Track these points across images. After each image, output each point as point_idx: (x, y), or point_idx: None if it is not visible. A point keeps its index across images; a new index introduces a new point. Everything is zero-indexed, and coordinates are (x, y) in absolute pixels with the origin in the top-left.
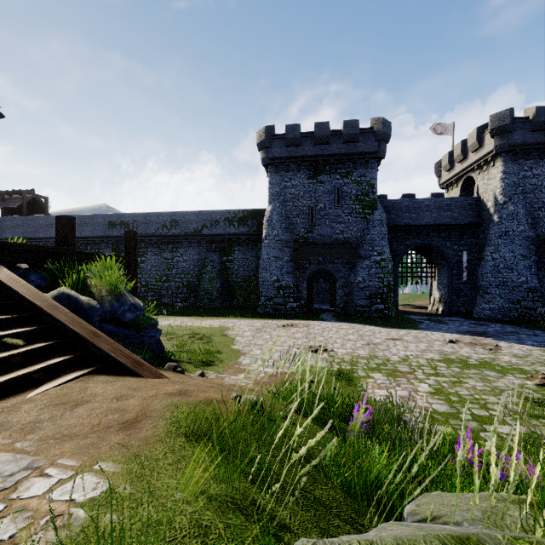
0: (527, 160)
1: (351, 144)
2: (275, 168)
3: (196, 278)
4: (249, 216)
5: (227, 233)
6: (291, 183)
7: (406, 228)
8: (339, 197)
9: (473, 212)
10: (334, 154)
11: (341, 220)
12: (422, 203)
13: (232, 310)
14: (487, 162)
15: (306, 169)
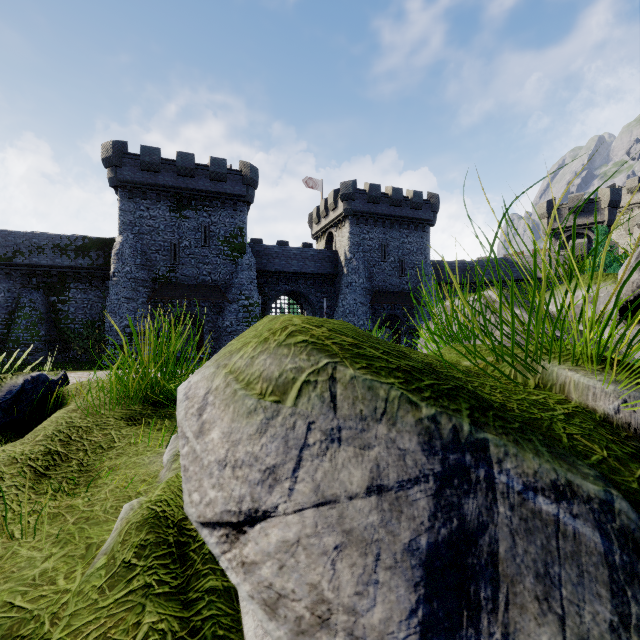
0: (366, 225)
1: (219, 182)
2: (128, 192)
3: (3, 325)
4: (92, 246)
5: (58, 265)
6: (149, 213)
7: (277, 274)
8: (206, 237)
9: (331, 264)
10: (200, 190)
11: (209, 261)
12: (291, 251)
13: (64, 364)
14: (341, 221)
15: (169, 201)
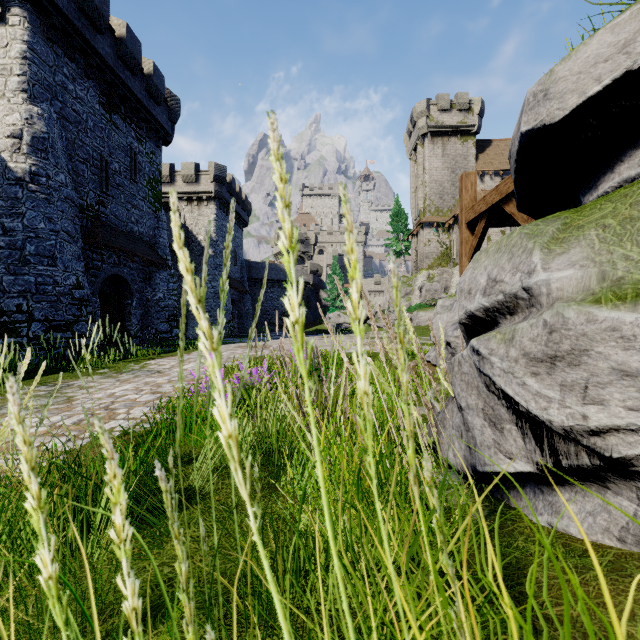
0: (223, 212)
1: (152, 101)
2: (49, 26)
3: None
4: None
5: None
6: (75, 88)
7: None
8: (136, 168)
9: (186, 240)
10: (138, 97)
11: (137, 203)
12: None
13: None
14: (198, 199)
15: (98, 85)
